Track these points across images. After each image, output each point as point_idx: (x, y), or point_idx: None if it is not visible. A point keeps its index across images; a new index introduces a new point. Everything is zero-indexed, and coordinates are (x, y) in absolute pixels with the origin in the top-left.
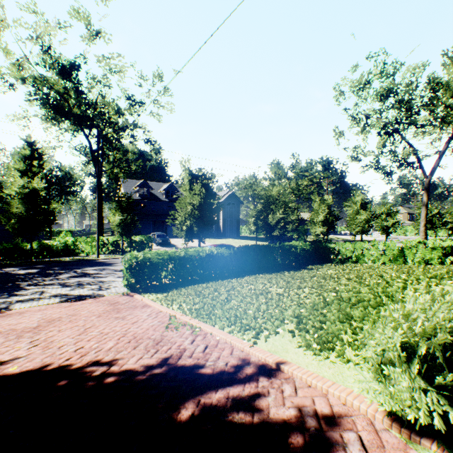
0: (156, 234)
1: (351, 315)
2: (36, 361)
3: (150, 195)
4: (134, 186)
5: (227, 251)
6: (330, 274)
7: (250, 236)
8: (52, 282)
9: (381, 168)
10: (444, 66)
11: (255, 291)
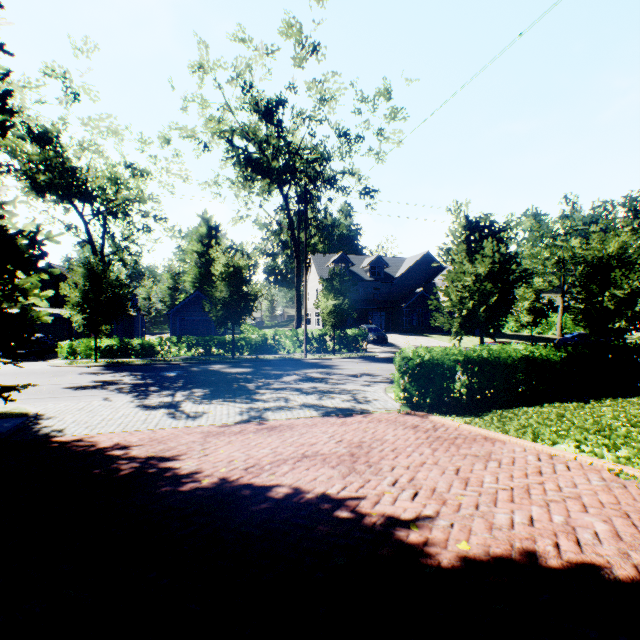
0: (366, 327)
1: None
2: (481, 535)
3: (349, 273)
4: (328, 262)
5: (554, 352)
6: None
7: (501, 333)
8: (281, 386)
9: None
10: None
11: None
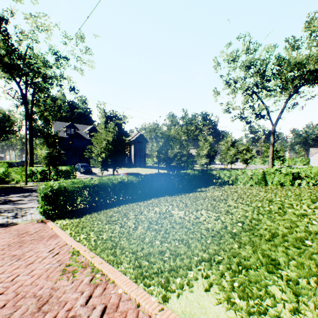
0: (80, 165)
1: (278, 260)
2: None
3: (76, 134)
4: (63, 127)
5: (136, 179)
6: (217, 196)
7: (153, 166)
8: None
9: (244, 118)
10: (285, 49)
11: (160, 215)
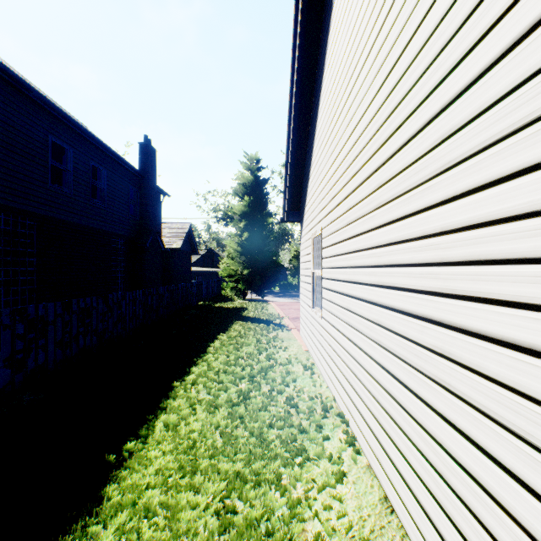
0: None
1: None
2: None
3: None
4: None
5: None
6: None
7: None
8: None
9: None
10: None
11: None
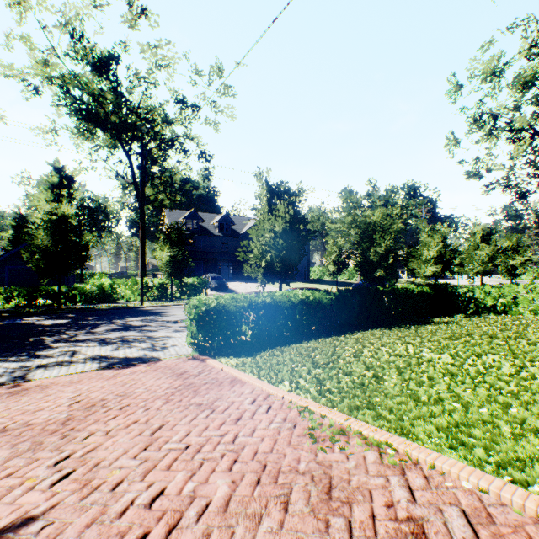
0: (210, 276)
1: None
2: None
3: (200, 228)
4: (181, 218)
5: (326, 296)
6: (494, 332)
7: (322, 280)
8: (86, 338)
9: (513, 187)
10: None
11: (404, 358)
